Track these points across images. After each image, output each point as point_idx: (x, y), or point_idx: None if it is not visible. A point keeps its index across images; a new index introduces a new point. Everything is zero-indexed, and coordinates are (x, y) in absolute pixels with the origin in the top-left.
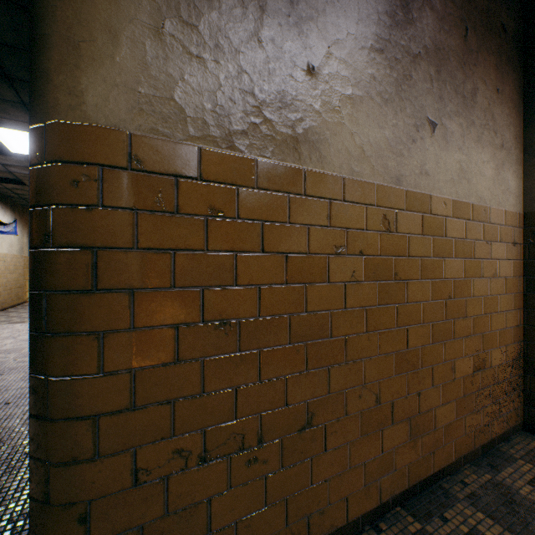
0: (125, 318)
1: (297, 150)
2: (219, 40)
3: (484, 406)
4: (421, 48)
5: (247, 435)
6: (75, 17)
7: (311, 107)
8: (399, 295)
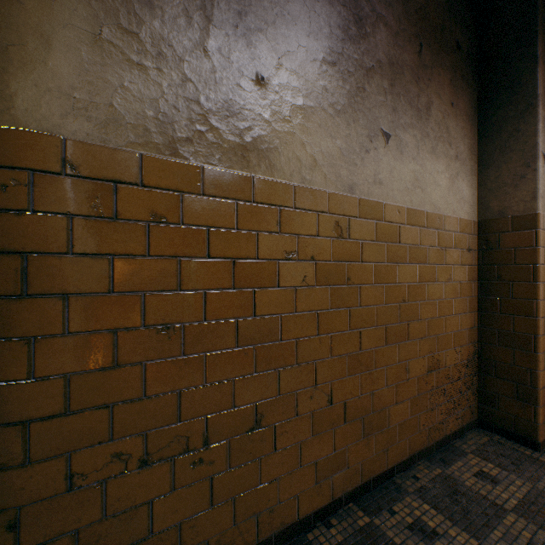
0: (59, 323)
1: (245, 158)
2: (162, 48)
3: (439, 404)
4: (375, 62)
5: (192, 438)
6: (4, 20)
7: (260, 116)
8: (353, 299)
